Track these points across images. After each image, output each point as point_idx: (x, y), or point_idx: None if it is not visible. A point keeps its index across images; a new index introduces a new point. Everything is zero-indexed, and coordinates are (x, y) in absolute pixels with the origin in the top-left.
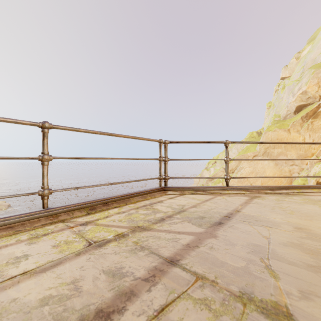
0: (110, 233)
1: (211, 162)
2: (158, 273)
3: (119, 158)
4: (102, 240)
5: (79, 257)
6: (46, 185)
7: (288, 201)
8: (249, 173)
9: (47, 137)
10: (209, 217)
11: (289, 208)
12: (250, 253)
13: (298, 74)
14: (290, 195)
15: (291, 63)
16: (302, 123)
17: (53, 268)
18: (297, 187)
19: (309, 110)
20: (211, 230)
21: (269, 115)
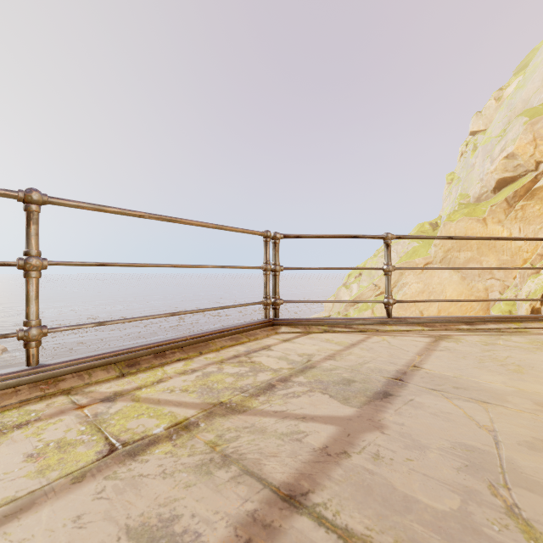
0: (160, 420)
1: (354, 275)
2: (260, 533)
3: (188, 266)
4: (140, 439)
5: (79, 486)
6: (35, 318)
7: (505, 345)
8: (418, 293)
9: (36, 221)
10: (362, 380)
11: (512, 360)
12: (462, 469)
13: (499, 125)
14: (505, 334)
15: (487, 108)
16: (507, 207)
17: (9, 522)
18: (515, 318)
19: (518, 185)
20: (370, 411)
21: (450, 194)
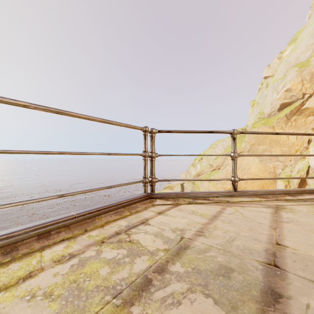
0: None
1: (198, 159)
2: None
3: (76, 153)
4: None
5: None
6: None
7: None
8: None
9: None
10: (239, 268)
11: None
12: None
13: (281, 72)
14: None
15: (273, 63)
16: (286, 120)
17: None
18: None
19: (293, 107)
20: None
21: (253, 112)
